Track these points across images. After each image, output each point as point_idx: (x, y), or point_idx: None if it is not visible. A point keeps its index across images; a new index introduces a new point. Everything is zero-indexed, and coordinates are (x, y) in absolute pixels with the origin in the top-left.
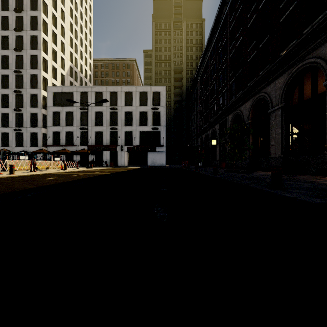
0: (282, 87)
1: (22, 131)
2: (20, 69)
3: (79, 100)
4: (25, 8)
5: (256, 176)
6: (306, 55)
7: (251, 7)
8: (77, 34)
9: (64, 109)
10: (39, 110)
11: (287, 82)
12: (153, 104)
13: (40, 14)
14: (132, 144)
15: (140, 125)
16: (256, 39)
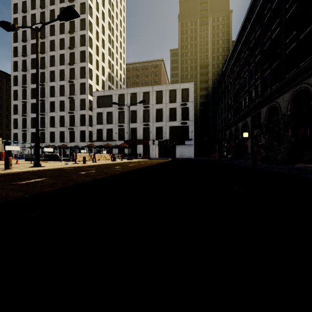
0: None
1: (74, 129)
2: (73, 80)
3: (118, 102)
4: (76, 29)
5: (299, 167)
6: None
7: None
8: (114, 44)
9: (105, 110)
10: (86, 112)
11: None
12: (182, 101)
13: (87, 32)
14: (162, 138)
15: (170, 120)
16: (297, 30)
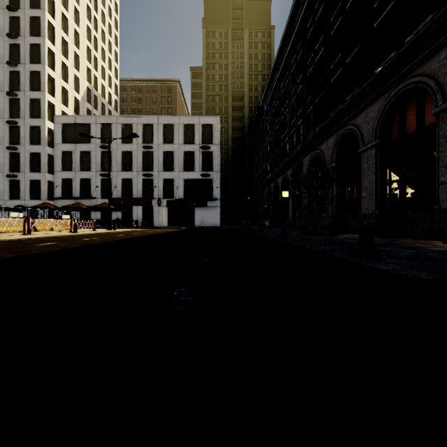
0: (377, 117)
1: (19, 177)
2: (16, 91)
3: (100, 135)
4: (22, 5)
5: (340, 239)
6: (409, 73)
7: (335, 7)
8: (97, 43)
9: (78, 147)
10: (42, 149)
11: (384, 110)
12: (203, 142)
13: (43, 14)
14: (174, 196)
15: (185, 170)
16: (342, 50)
